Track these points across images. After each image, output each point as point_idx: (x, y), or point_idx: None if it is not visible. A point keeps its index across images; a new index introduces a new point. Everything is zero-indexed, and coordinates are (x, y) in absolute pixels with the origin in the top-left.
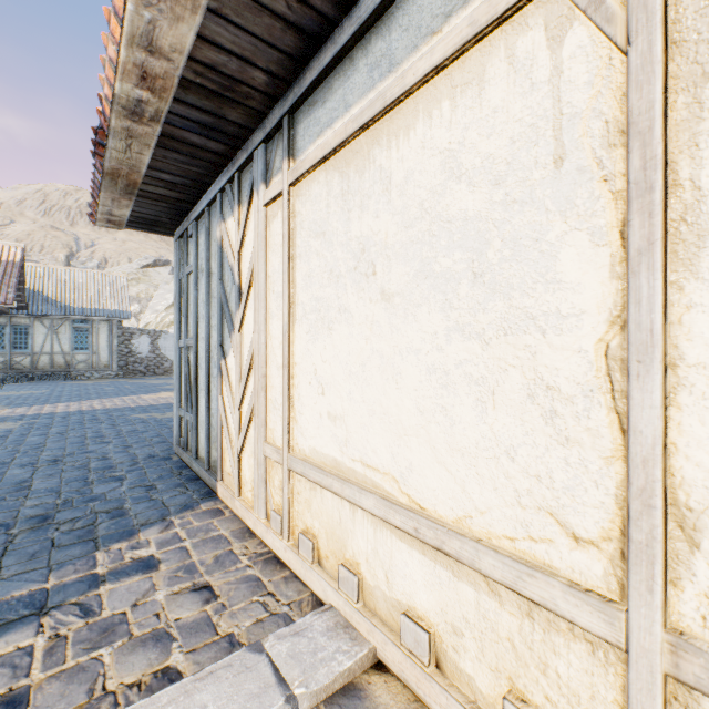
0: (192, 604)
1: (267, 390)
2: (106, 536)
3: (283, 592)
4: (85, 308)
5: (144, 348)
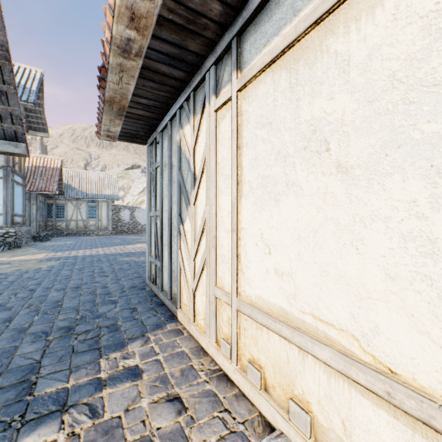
0: (168, 414)
1: (216, 248)
2: (107, 346)
3: (236, 409)
4: (94, 194)
5: (126, 217)
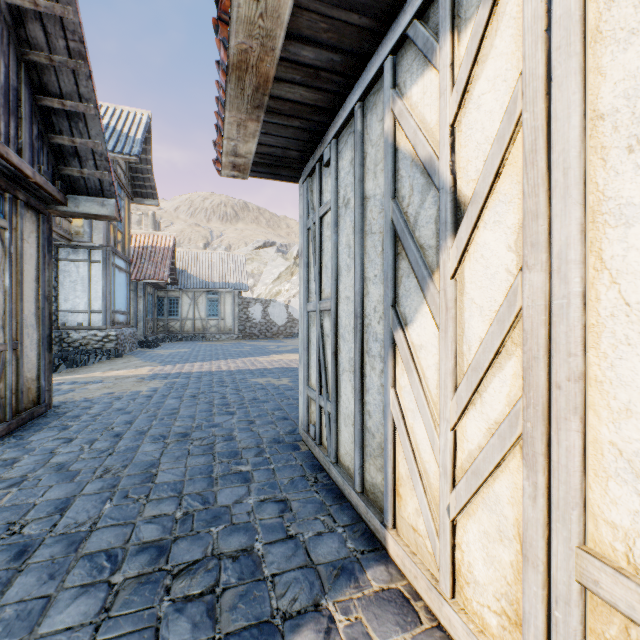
0: None
1: (587, 415)
2: None
3: None
4: (216, 282)
5: (257, 314)
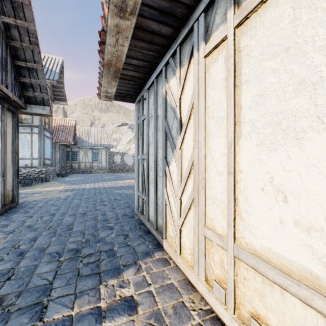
0: None
1: (206, 189)
2: (105, 272)
3: None
4: (97, 144)
5: (118, 160)
